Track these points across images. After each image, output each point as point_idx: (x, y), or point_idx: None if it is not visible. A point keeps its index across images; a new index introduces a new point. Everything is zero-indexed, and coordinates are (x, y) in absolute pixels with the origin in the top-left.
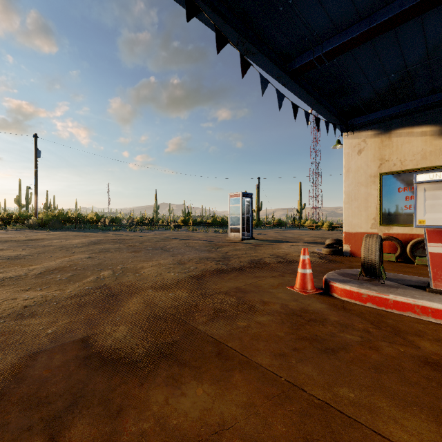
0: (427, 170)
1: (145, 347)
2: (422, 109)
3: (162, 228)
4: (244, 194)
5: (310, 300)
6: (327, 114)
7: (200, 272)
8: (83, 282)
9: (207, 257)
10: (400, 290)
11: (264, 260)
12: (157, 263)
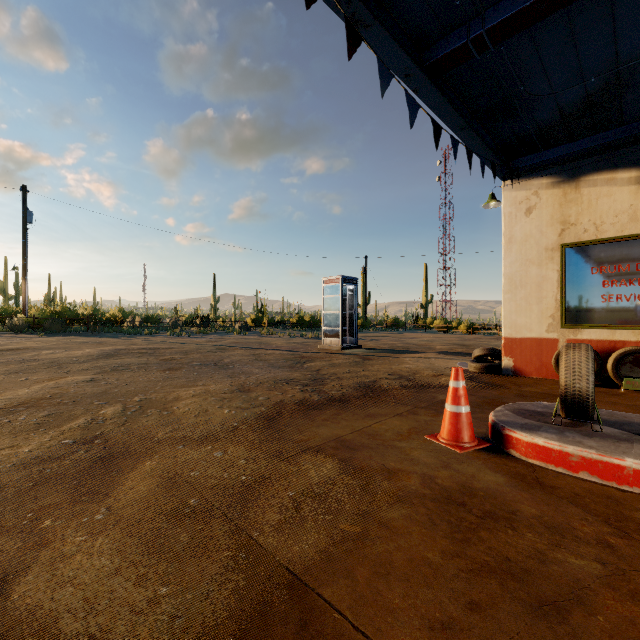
0: (639, 240)
1: (140, 597)
2: (631, 141)
3: (222, 331)
4: (345, 279)
5: (472, 464)
6: (481, 147)
7: (274, 407)
8: (62, 429)
9: (287, 378)
10: (639, 447)
11: (379, 382)
12: (203, 390)
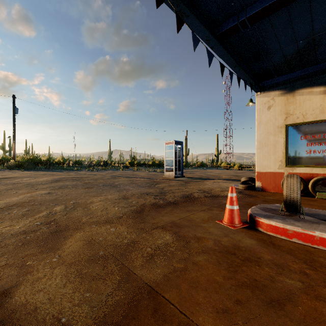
0: (325, 122)
1: (76, 298)
2: (321, 72)
3: (114, 169)
4: (176, 142)
5: (239, 234)
6: (245, 76)
7: (141, 206)
8: (35, 217)
9: (147, 192)
10: (322, 226)
11: (193, 194)
12: (104, 198)
